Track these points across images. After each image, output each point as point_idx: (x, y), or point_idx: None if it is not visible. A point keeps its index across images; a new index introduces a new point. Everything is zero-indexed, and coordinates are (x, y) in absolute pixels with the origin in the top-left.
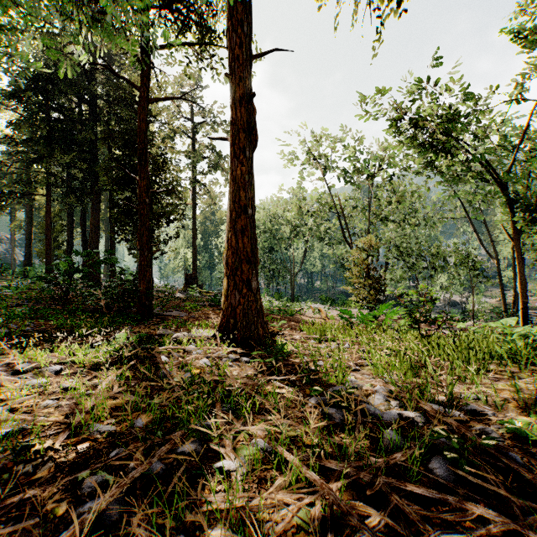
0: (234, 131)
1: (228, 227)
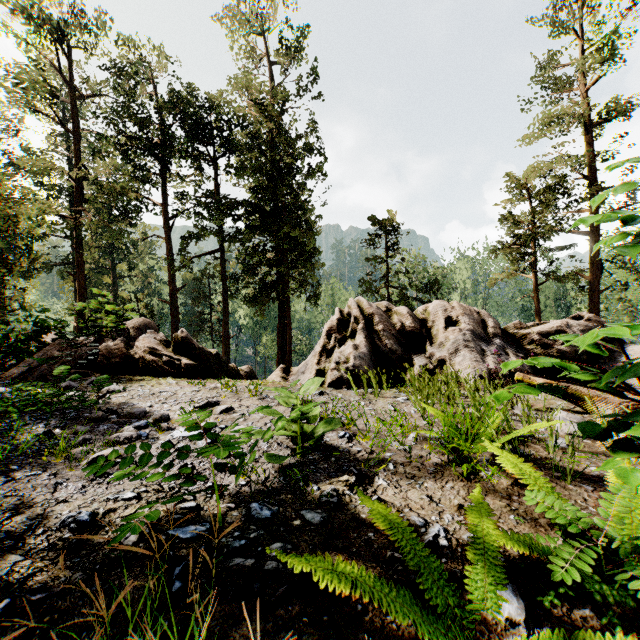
0: None
1: None
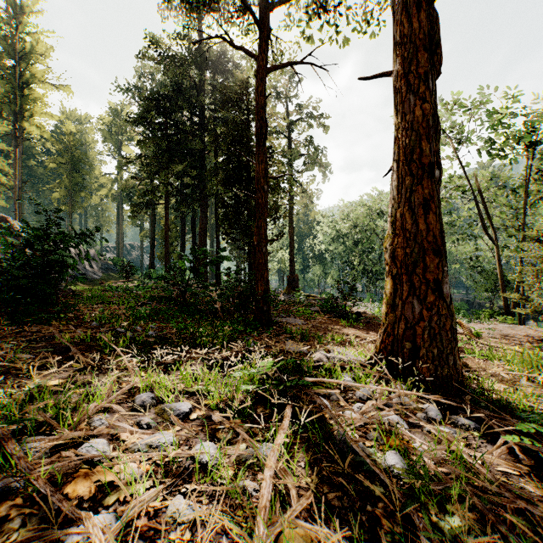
0: (407, 53)
1: (394, 203)
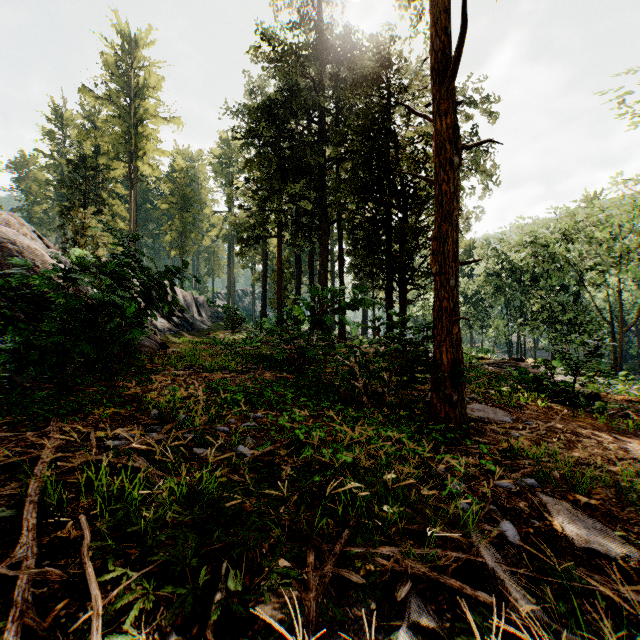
0: None
1: None
